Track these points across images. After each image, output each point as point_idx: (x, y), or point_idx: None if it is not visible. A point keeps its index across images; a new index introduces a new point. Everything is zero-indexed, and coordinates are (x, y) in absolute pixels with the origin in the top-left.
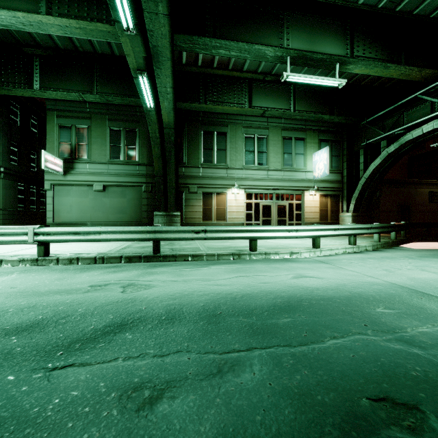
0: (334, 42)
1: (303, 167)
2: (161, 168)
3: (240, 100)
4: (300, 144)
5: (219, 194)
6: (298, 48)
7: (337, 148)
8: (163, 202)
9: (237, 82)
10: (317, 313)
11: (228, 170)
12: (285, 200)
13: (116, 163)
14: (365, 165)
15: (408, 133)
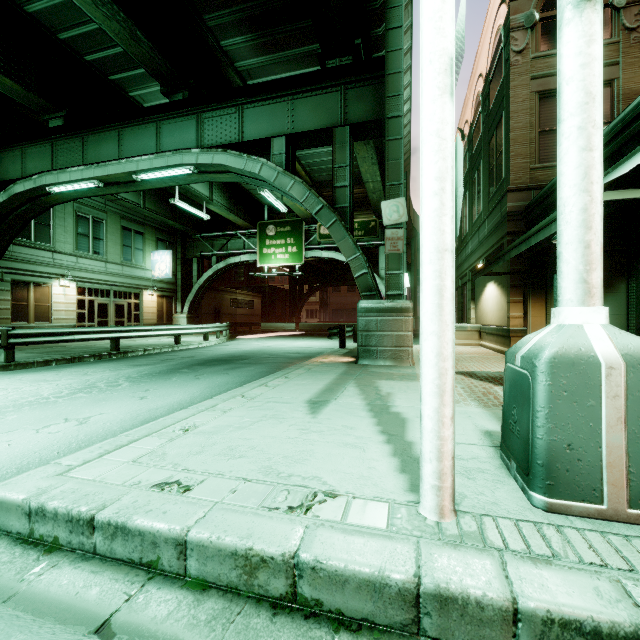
0: (203, 184)
1: (143, 264)
2: None
3: None
4: (140, 239)
5: (39, 285)
6: None
7: (172, 250)
8: None
9: None
10: (264, 351)
11: (56, 254)
12: (124, 298)
13: None
14: (198, 273)
15: (232, 257)
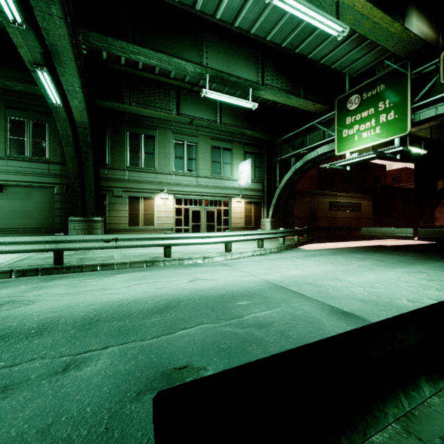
0: (248, 68)
1: (230, 175)
2: (77, 169)
3: (168, 106)
4: (228, 154)
5: (147, 198)
6: (216, 68)
7: (260, 160)
8: (80, 206)
9: (165, 87)
10: (186, 310)
11: (157, 174)
12: (214, 206)
13: (17, 160)
14: (280, 178)
15: (309, 153)
